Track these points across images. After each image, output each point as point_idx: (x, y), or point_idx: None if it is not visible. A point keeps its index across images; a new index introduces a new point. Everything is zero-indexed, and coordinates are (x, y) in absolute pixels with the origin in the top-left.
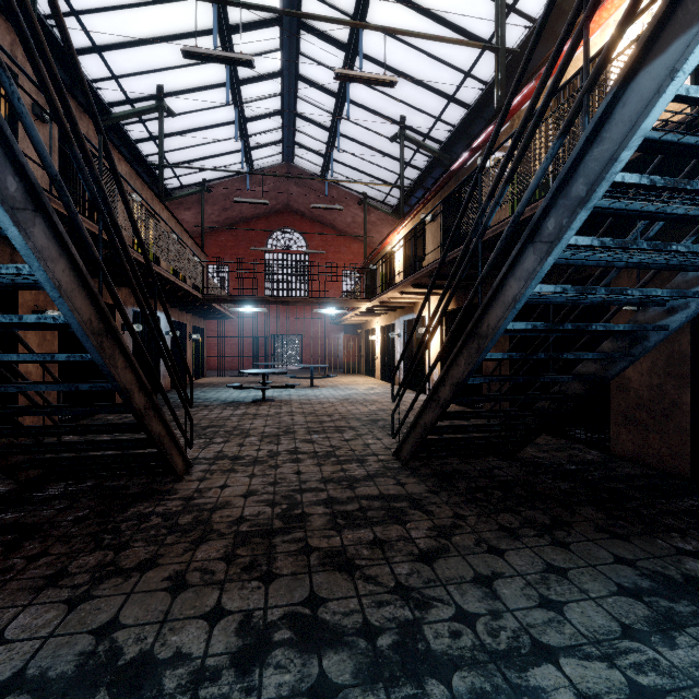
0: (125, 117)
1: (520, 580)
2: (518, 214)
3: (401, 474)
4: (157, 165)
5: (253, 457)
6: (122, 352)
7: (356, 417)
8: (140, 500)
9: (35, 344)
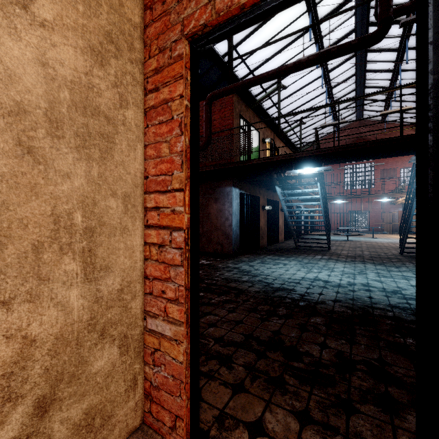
0: (287, 132)
1: (413, 265)
2: (413, 192)
3: (398, 256)
4: (299, 147)
5: (347, 250)
6: (325, 219)
7: (392, 247)
8: (322, 251)
9: (281, 218)
